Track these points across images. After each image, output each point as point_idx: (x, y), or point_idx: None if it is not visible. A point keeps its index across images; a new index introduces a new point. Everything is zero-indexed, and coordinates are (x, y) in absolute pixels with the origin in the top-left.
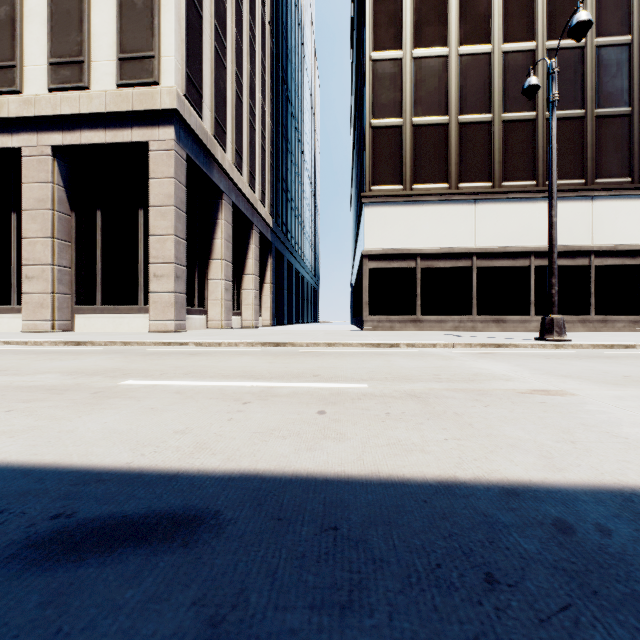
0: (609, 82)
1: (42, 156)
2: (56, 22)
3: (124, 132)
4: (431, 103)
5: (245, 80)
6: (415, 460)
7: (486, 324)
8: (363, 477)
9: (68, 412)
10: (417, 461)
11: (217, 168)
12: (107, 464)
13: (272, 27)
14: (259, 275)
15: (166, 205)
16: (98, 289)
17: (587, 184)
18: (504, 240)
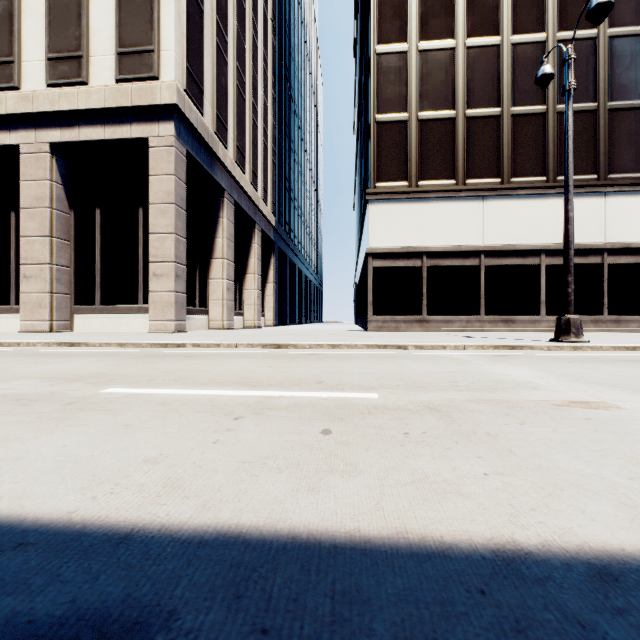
0: (622, 74)
1: (40, 153)
2: (54, 16)
3: (123, 128)
4: (437, 97)
5: (247, 77)
6: (453, 509)
7: (494, 324)
8: (386, 541)
9: (26, 430)
10: (456, 511)
11: (218, 165)
12: (42, 514)
13: (275, 24)
14: (262, 275)
15: (166, 202)
16: (97, 289)
17: (599, 180)
18: (513, 238)
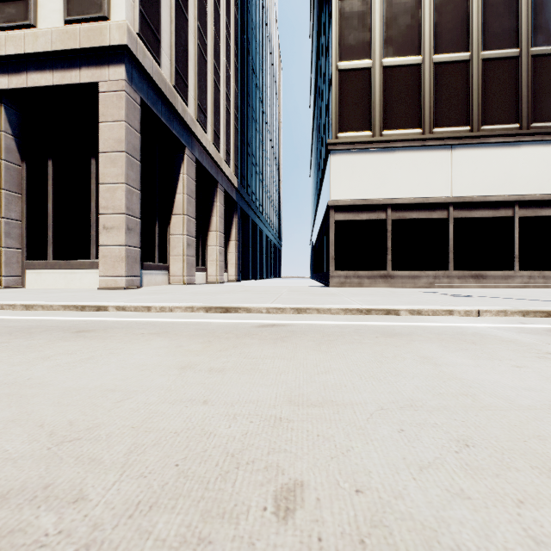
0: None
1: None
2: None
3: (72, 73)
4: (403, 42)
5: (209, 40)
6: None
7: (464, 280)
8: None
9: None
10: None
11: (178, 120)
12: None
13: None
14: (225, 233)
15: (116, 151)
16: (49, 243)
17: None
18: (484, 188)
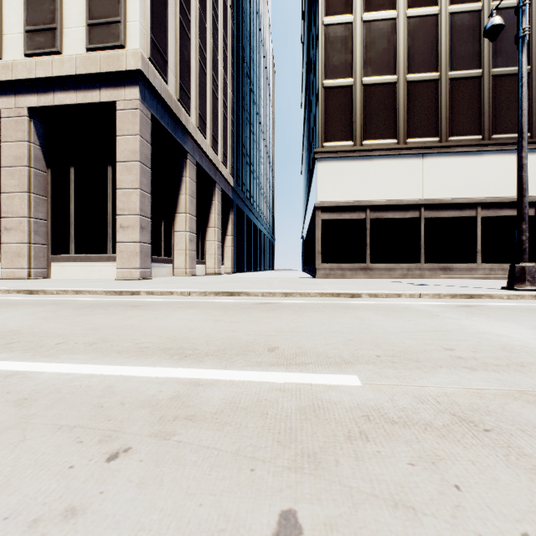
0: None
1: (19, 117)
2: None
3: (93, 93)
4: (380, 63)
5: (208, 53)
6: None
7: (433, 272)
8: None
9: None
10: None
11: (182, 130)
12: None
13: (233, 10)
14: (222, 228)
15: (131, 160)
16: (71, 240)
17: (532, 137)
18: (451, 192)
